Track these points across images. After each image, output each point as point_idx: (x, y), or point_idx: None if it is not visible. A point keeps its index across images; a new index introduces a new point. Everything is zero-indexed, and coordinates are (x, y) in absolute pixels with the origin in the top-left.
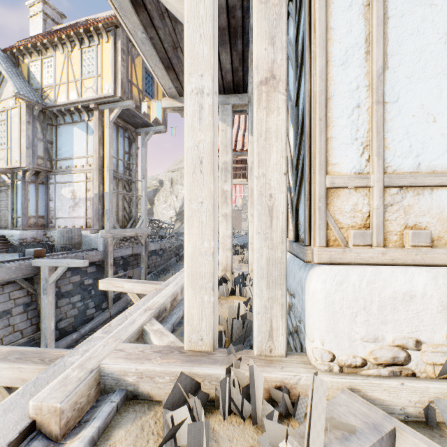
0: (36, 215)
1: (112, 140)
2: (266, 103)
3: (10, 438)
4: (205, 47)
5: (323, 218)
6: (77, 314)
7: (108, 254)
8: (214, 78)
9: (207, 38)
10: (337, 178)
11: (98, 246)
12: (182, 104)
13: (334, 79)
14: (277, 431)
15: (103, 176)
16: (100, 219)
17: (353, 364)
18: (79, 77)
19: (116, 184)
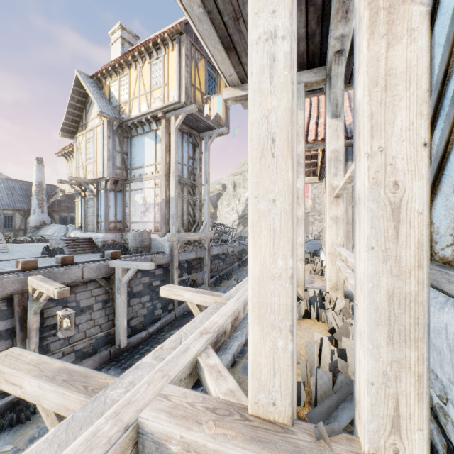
0: (115, 220)
1: (177, 146)
2: (386, 27)
3: None
4: None
5: None
6: (146, 314)
7: (173, 257)
8: (292, 11)
9: None
10: None
11: (165, 250)
12: (245, 92)
13: None
14: None
15: (169, 182)
16: (167, 223)
17: None
18: (149, 90)
19: (181, 189)
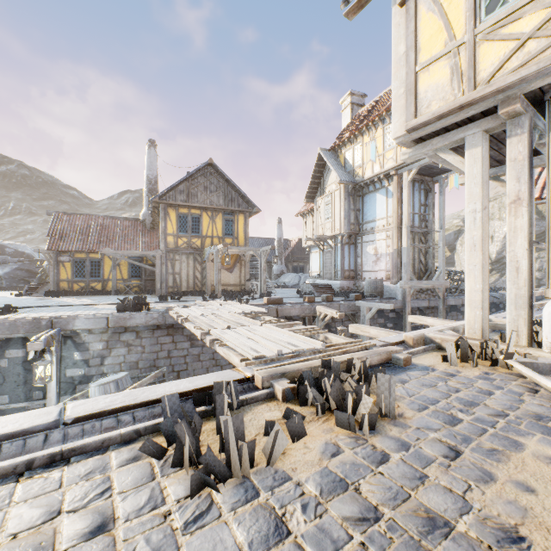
0: (349, 269)
1: (408, 198)
2: (514, 213)
3: (399, 340)
4: (477, 188)
5: None
6: None
7: (405, 303)
8: (482, 203)
9: (478, 184)
10: None
11: (397, 296)
12: None
13: None
14: (499, 354)
15: (400, 232)
16: (398, 272)
17: None
18: (381, 152)
19: (411, 237)
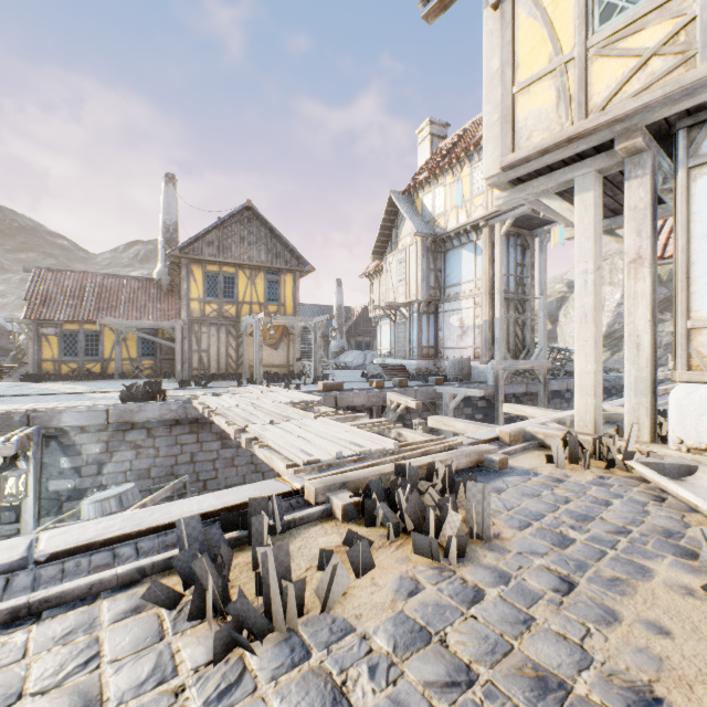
0: (427, 345)
1: (502, 257)
2: (633, 275)
3: (492, 437)
4: (588, 244)
5: (683, 351)
6: None
7: (498, 389)
8: (594, 263)
9: (589, 238)
10: (697, 322)
11: (487, 380)
12: None
13: (696, 250)
14: (617, 452)
15: (492, 299)
16: (489, 349)
17: (698, 448)
18: (468, 197)
19: (505, 306)
